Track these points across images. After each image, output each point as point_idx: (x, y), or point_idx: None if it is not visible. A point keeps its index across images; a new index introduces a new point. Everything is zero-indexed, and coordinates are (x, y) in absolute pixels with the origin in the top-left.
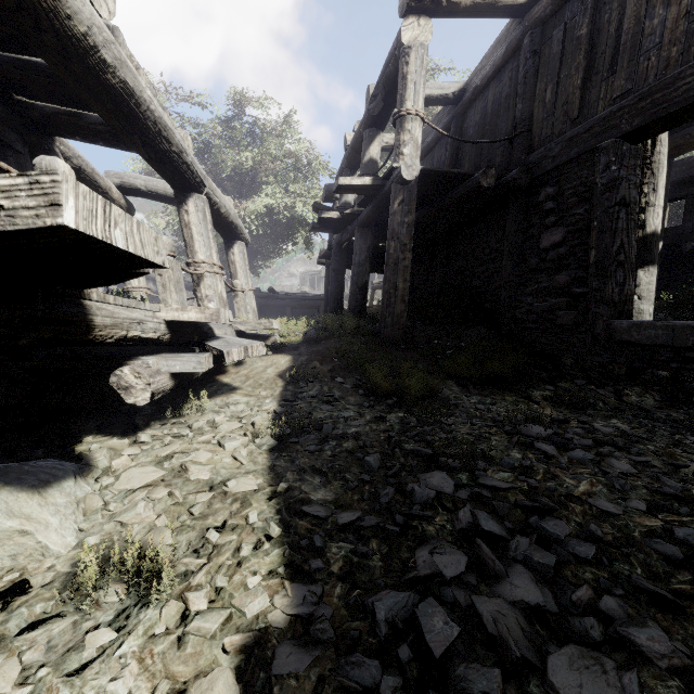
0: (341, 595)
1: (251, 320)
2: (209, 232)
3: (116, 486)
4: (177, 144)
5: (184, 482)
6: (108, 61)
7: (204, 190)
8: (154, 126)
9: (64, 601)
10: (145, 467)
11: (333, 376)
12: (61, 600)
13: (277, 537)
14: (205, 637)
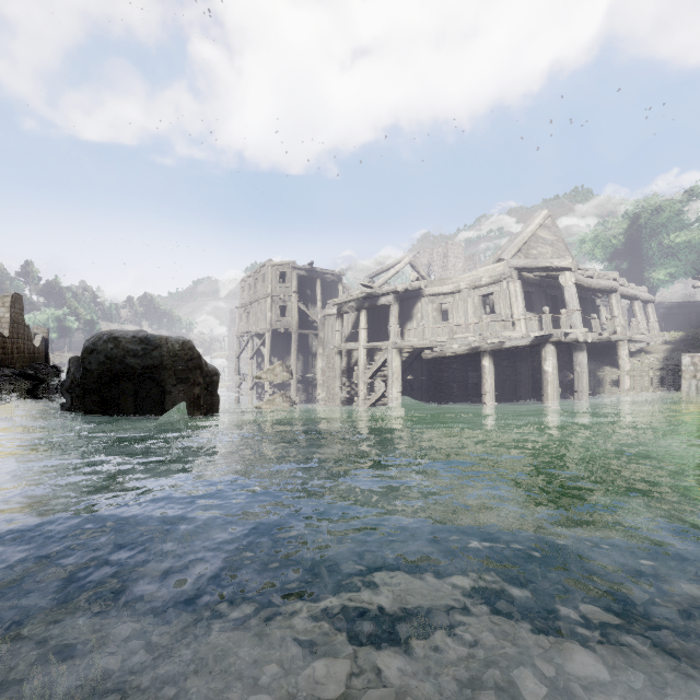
0: (669, 368)
1: (656, 333)
2: (641, 310)
3: (632, 362)
4: (634, 295)
5: (643, 362)
6: (626, 294)
7: (639, 299)
8: (631, 296)
9: (633, 366)
10: (635, 360)
11: (687, 350)
12: (633, 366)
13: (661, 365)
14: (651, 368)
